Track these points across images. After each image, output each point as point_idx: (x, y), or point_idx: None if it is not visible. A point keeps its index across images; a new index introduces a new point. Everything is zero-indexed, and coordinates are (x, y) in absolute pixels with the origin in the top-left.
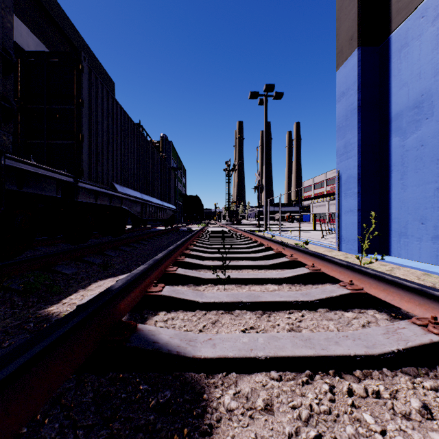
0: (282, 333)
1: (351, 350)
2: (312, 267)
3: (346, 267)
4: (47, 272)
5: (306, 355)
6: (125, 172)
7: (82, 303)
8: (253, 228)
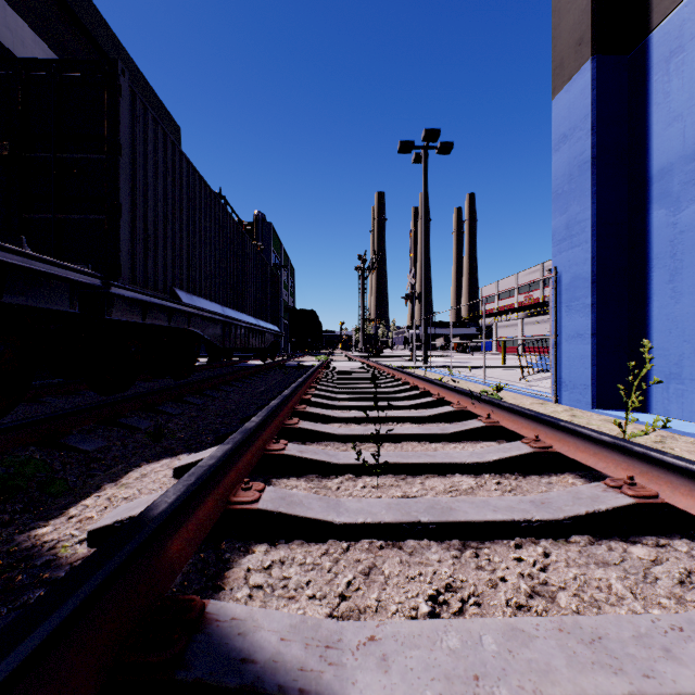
0: (530, 617)
1: None
2: (535, 441)
3: (609, 447)
4: (51, 448)
5: None
6: (195, 270)
7: (99, 526)
8: (404, 362)
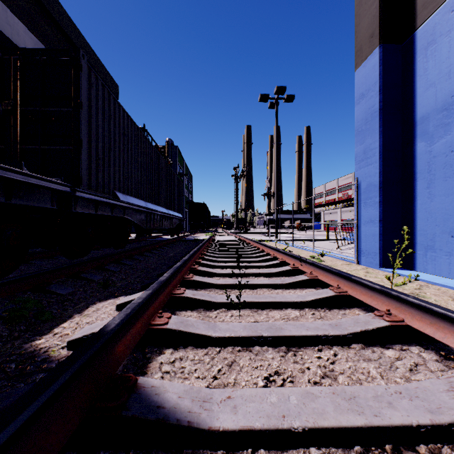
0: (318, 386)
1: (412, 416)
2: (337, 288)
3: (379, 292)
4: (40, 293)
5: (355, 426)
6: (128, 179)
7: (74, 338)
8: (263, 237)
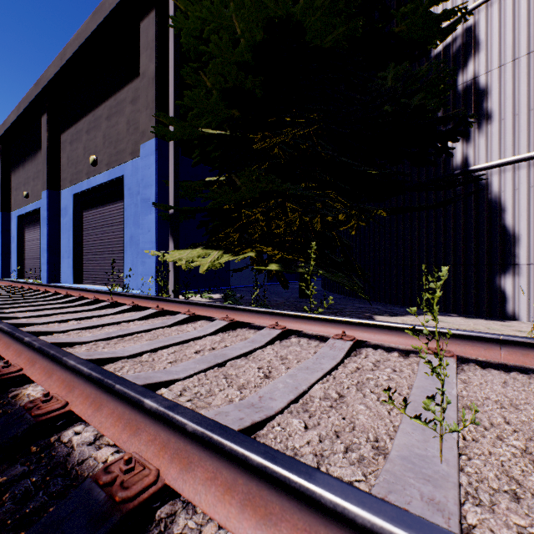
0: None
1: None
2: None
3: None
4: None
5: None
6: None
7: None
8: None
